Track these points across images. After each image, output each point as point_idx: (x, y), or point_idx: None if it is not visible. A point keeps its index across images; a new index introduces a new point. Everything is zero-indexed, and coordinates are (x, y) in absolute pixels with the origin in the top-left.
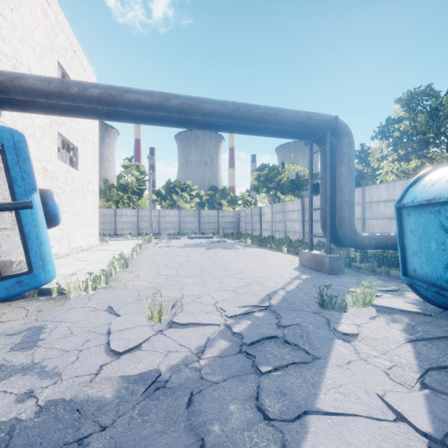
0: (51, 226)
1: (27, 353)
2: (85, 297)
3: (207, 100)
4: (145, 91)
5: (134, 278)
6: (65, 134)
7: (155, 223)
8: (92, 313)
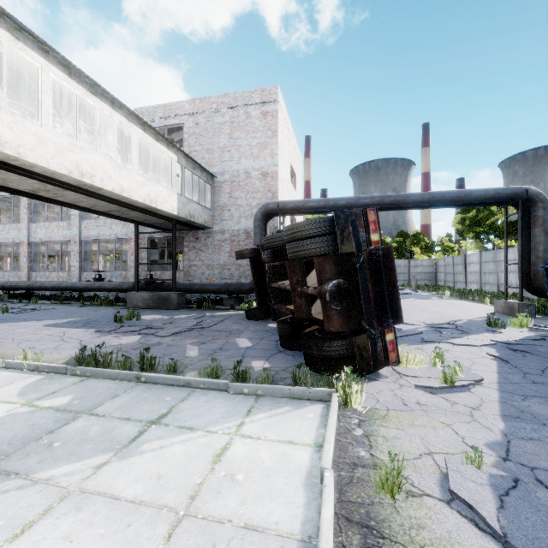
0: None
1: None
2: None
3: (410, 195)
4: (369, 197)
5: None
6: None
7: None
8: None
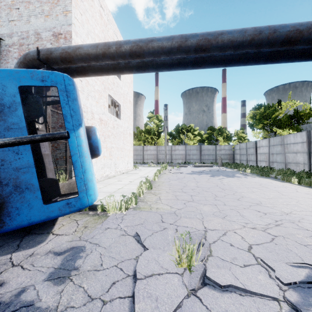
0: (94, 156)
1: (57, 289)
2: (119, 217)
3: (225, 31)
4: (167, 36)
5: (157, 200)
6: (113, 95)
7: (168, 155)
8: (122, 238)
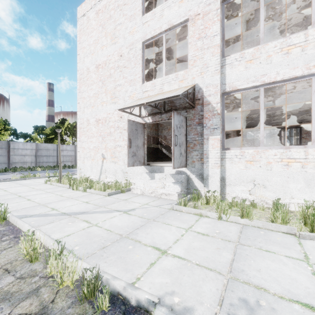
0: None
1: None
2: None
3: None
4: None
5: None
6: None
7: None
8: None
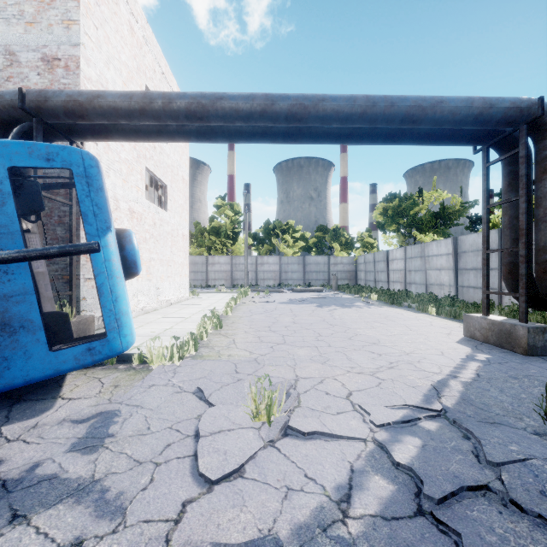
0: (129, 276)
1: (89, 459)
2: (170, 370)
3: (328, 97)
4: (244, 94)
5: (230, 344)
6: (153, 169)
7: (251, 273)
8: (176, 396)
